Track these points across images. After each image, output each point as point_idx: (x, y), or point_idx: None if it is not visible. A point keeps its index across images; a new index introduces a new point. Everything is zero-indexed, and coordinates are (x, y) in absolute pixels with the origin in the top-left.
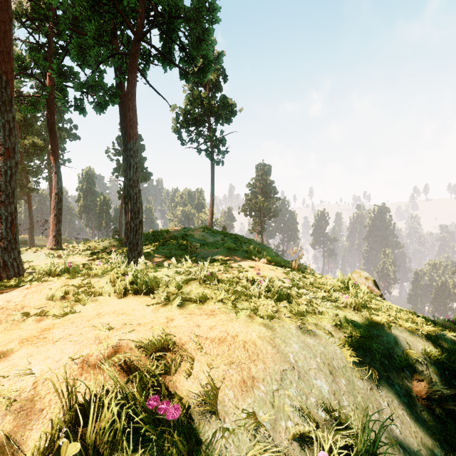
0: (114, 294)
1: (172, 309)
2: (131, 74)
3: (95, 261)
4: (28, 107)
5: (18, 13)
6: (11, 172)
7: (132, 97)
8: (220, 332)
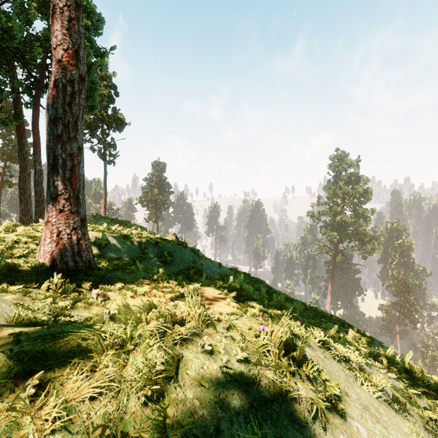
0: None
1: None
2: (35, 110)
3: None
4: None
5: None
6: None
7: (36, 126)
8: None
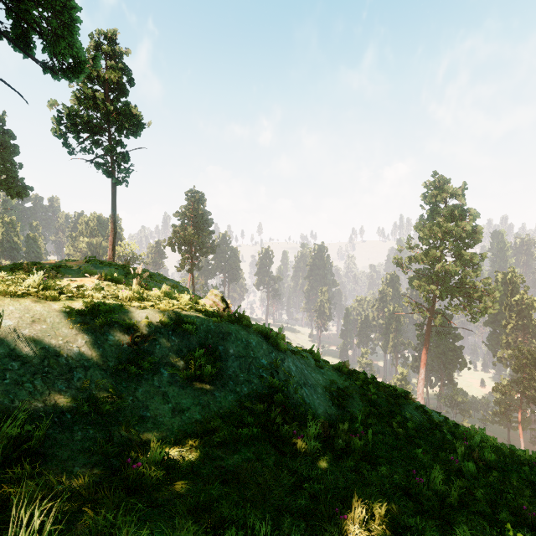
0: None
1: None
2: None
3: None
4: None
5: None
6: None
7: None
8: None
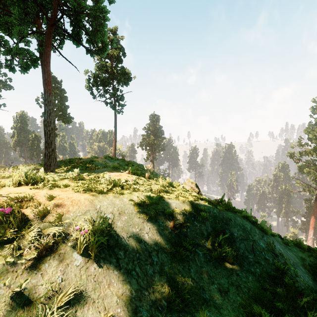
0: (12, 186)
1: (43, 190)
2: (46, 48)
3: None
4: None
5: None
6: None
7: (47, 64)
8: (62, 196)
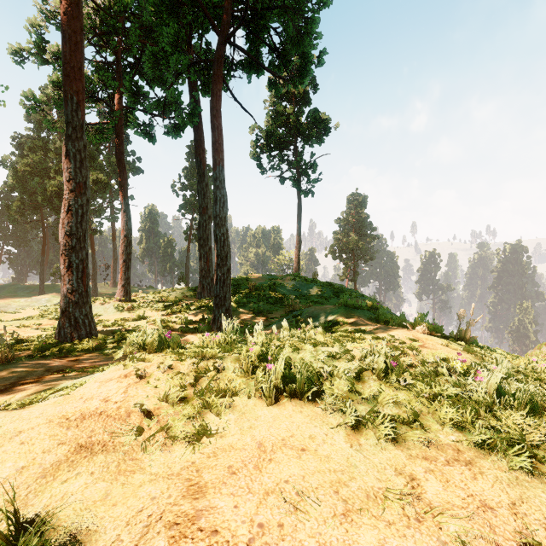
0: (254, 394)
1: (380, 442)
2: (216, 85)
3: (170, 317)
4: (96, 135)
5: (85, 28)
6: (82, 211)
7: (217, 114)
8: (543, 527)
